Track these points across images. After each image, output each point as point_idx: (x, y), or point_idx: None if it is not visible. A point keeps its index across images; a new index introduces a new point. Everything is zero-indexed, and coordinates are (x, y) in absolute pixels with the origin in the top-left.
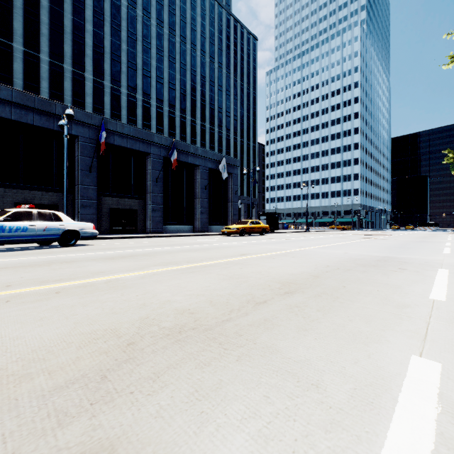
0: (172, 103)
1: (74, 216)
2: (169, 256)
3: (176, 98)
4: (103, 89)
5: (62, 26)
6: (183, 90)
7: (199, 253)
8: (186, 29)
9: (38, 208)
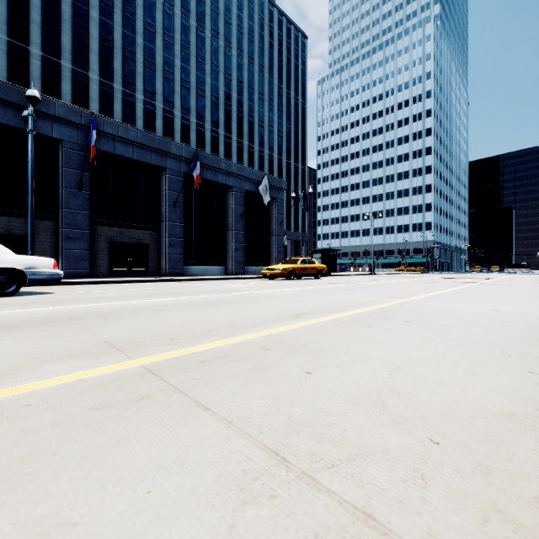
0: (200, 113)
1: (57, 252)
2: (148, 319)
3: (207, 108)
4: (112, 93)
5: (58, 12)
6: (215, 98)
7: (214, 311)
8: (219, 22)
9: (3, 240)
